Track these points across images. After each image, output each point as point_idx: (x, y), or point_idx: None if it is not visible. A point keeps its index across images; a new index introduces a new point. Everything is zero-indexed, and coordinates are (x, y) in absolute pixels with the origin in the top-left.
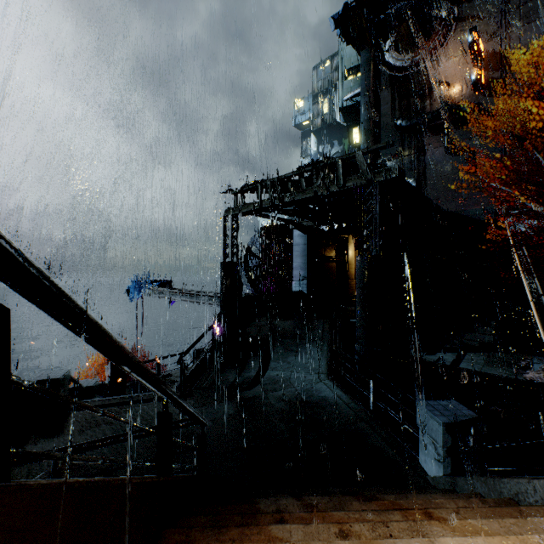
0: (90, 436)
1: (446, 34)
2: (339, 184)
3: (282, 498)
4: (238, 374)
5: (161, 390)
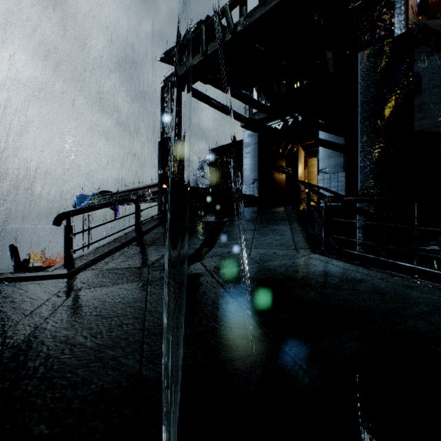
0: None
1: None
2: None
3: None
4: (166, 253)
5: None
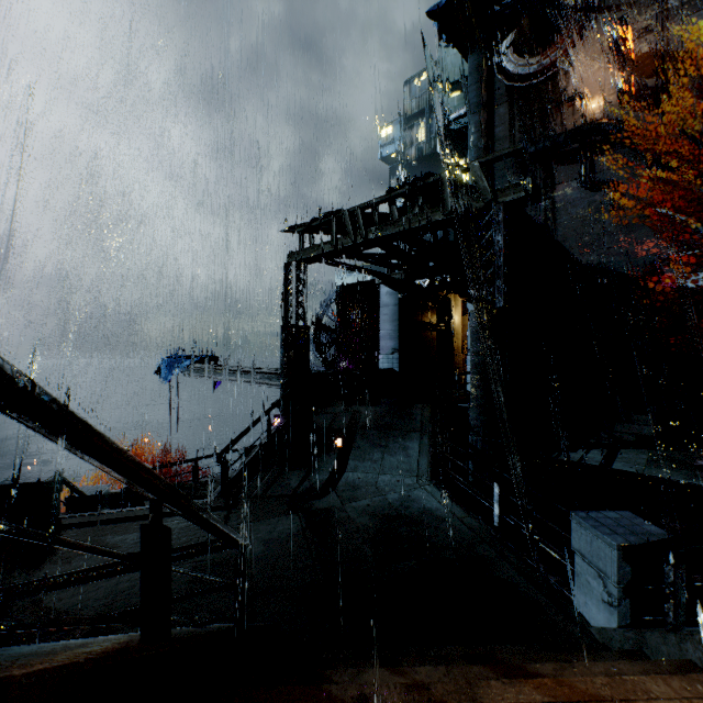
0: (82, 565)
1: (583, 30)
2: (446, 210)
3: (368, 669)
4: (303, 477)
5: (140, 482)
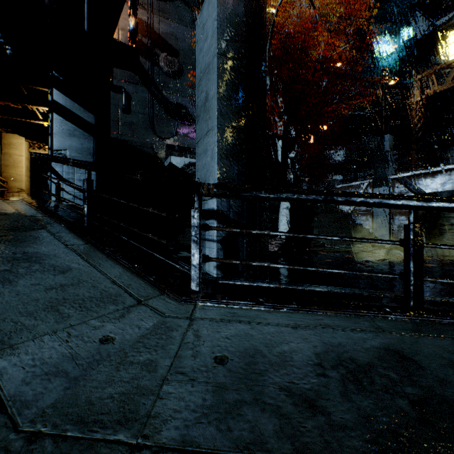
0: None
1: None
2: None
3: None
4: None
5: None
